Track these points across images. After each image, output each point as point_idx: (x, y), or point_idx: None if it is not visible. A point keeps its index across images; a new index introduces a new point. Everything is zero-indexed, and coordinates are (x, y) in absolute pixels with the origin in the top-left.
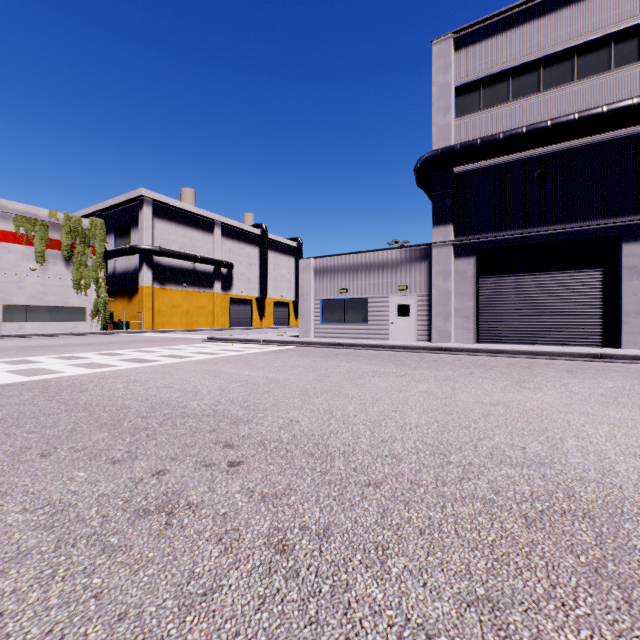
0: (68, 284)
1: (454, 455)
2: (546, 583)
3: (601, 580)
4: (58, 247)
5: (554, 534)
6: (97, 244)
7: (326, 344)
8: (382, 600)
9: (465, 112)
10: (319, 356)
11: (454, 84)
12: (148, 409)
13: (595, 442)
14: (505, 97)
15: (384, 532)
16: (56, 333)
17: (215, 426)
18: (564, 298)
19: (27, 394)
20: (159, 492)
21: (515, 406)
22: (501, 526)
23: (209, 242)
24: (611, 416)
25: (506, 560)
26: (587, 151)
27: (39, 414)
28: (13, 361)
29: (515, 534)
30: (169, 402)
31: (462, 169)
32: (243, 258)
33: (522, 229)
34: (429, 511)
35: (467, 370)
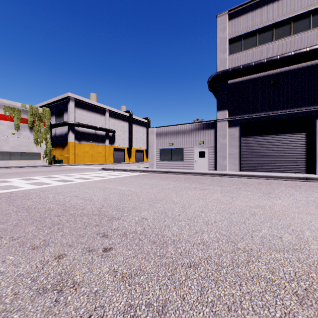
0: (31, 141)
1: (240, 243)
2: None
3: None
4: (26, 122)
5: None
6: (46, 121)
7: (162, 172)
8: None
9: (234, 52)
10: (158, 178)
11: (228, 37)
12: (62, 210)
13: None
14: (255, 44)
15: (203, 309)
16: (25, 166)
17: (98, 222)
18: (285, 148)
19: None
20: (56, 272)
21: (268, 208)
22: (282, 303)
23: (103, 120)
24: None
25: None
26: (298, 71)
27: (0, 214)
28: None
29: (294, 311)
30: (75, 206)
31: (232, 81)
32: (120, 128)
33: (264, 112)
34: (231, 289)
35: (237, 186)
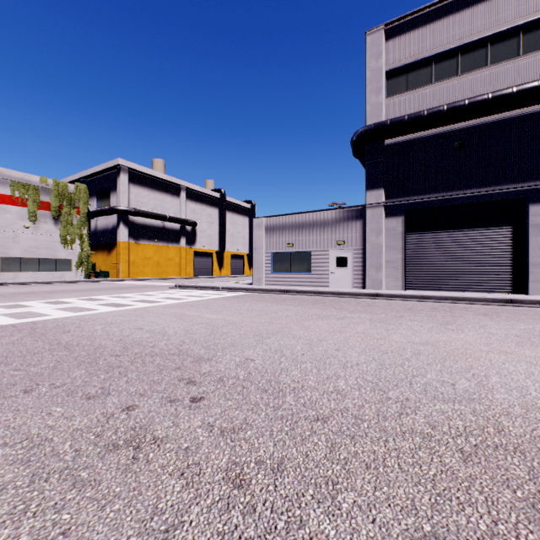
0: (56, 239)
1: (392, 391)
2: (488, 519)
3: (539, 516)
4: (48, 208)
5: (490, 468)
6: (81, 206)
7: (276, 291)
8: (334, 537)
9: (394, 93)
10: (270, 301)
11: (385, 69)
12: (121, 348)
13: (516, 379)
14: (428, 80)
15: (333, 466)
16: (46, 281)
17: (180, 364)
18: (479, 251)
19: (17, 335)
20: (128, 427)
21: (442, 346)
22: (440, 460)
23: (176, 204)
24: (527, 355)
25: (448, 495)
26: (499, 126)
27: (26, 353)
28: (7, 305)
29: (454, 468)
30: (140, 342)
31: (392, 141)
32: (205, 217)
33: (443, 192)
34: (373, 445)
35: (397, 313)
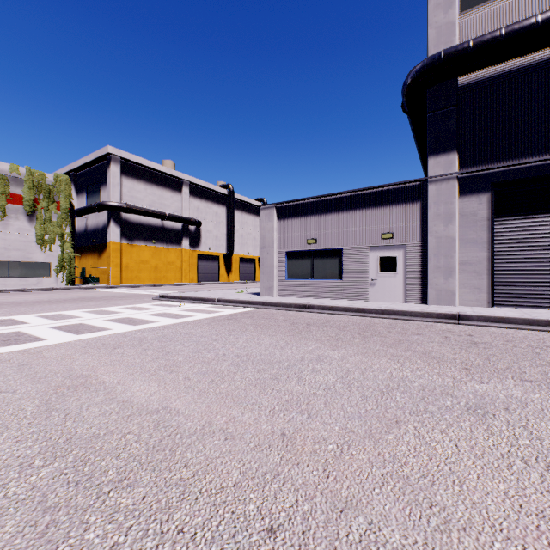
0: (31, 239)
1: None
2: None
3: None
4: (20, 202)
5: None
6: (62, 200)
7: (292, 306)
8: None
9: (474, 5)
10: (284, 329)
11: None
12: None
13: None
14: None
15: None
16: (14, 289)
17: None
18: None
19: None
20: None
21: None
22: None
23: (177, 200)
24: None
25: None
26: None
27: None
28: None
29: None
30: None
31: (470, 79)
32: (211, 216)
33: None
34: None
35: None
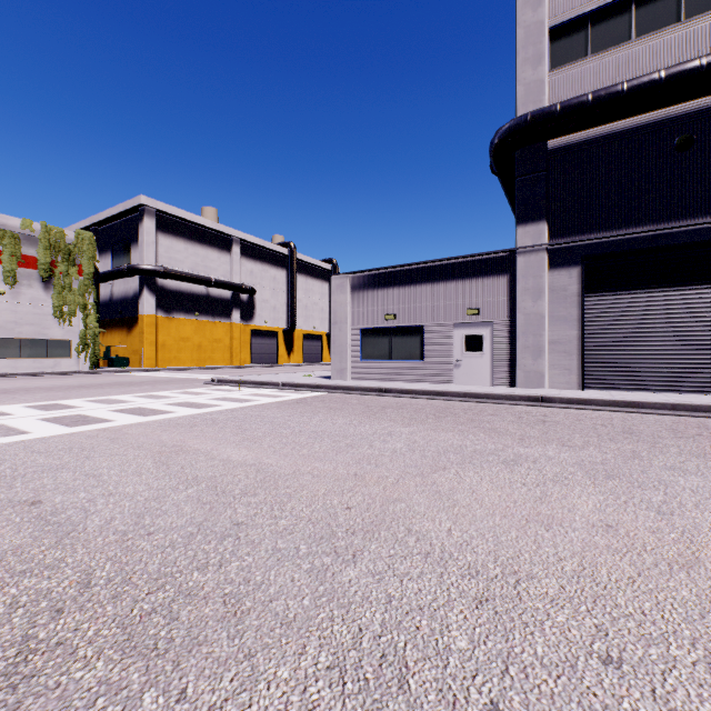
0: (47, 311)
1: None
2: None
3: None
4: (34, 265)
5: None
6: (84, 262)
7: (367, 390)
8: None
9: (564, 62)
10: (358, 411)
11: (548, 23)
12: None
13: None
14: (625, 35)
15: None
16: (28, 372)
17: None
18: None
19: None
20: None
21: None
22: None
23: (226, 263)
24: None
25: None
26: None
27: None
28: None
29: None
30: None
31: (560, 143)
32: (267, 282)
33: (653, 224)
34: None
35: (620, 446)
